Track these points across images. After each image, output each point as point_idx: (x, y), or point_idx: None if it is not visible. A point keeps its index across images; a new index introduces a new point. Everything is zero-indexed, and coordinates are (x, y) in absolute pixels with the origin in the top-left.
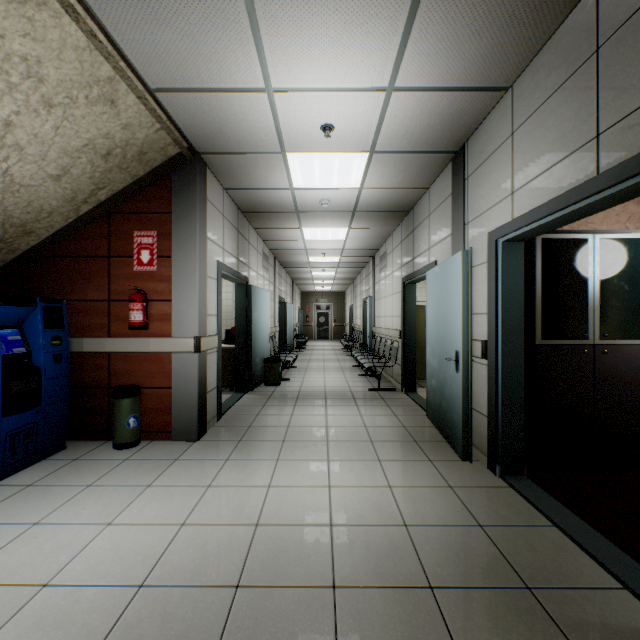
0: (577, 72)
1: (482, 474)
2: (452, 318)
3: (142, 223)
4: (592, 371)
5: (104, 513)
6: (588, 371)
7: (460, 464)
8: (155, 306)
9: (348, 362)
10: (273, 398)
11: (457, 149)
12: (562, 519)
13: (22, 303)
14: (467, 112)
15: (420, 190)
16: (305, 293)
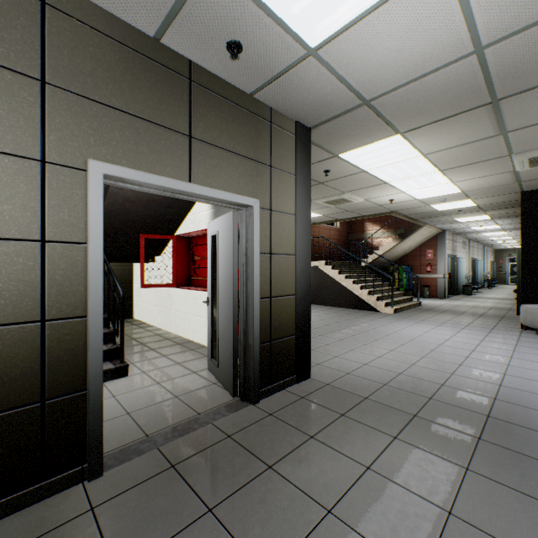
0: None
1: None
2: None
3: (428, 247)
4: None
5: (432, 301)
6: None
7: None
8: (432, 267)
9: None
10: (466, 297)
11: None
12: None
13: (408, 267)
14: None
15: None
16: (497, 250)
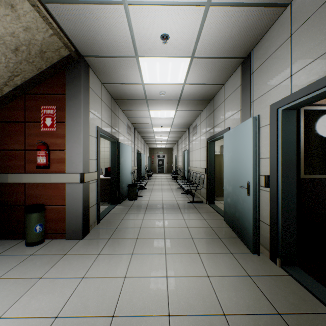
0: None
1: (267, 264)
2: (244, 161)
3: (46, 100)
4: None
5: None
6: None
7: (251, 256)
8: (55, 153)
9: (175, 185)
10: (132, 208)
11: (245, 55)
12: None
13: None
14: (257, 25)
15: (219, 85)
16: (151, 148)
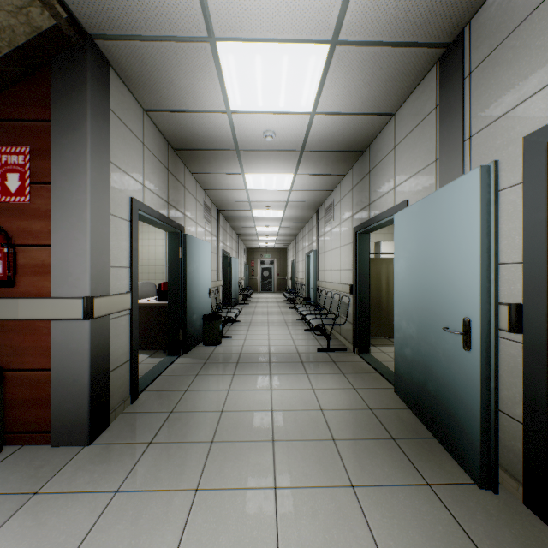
0: None
1: (525, 522)
2: (452, 270)
3: (8, 134)
4: None
5: None
6: None
7: (477, 494)
8: (27, 253)
9: (292, 315)
10: (210, 363)
11: (451, 39)
12: None
13: None
14: None
15: (383, 118)
16: (250, 249)
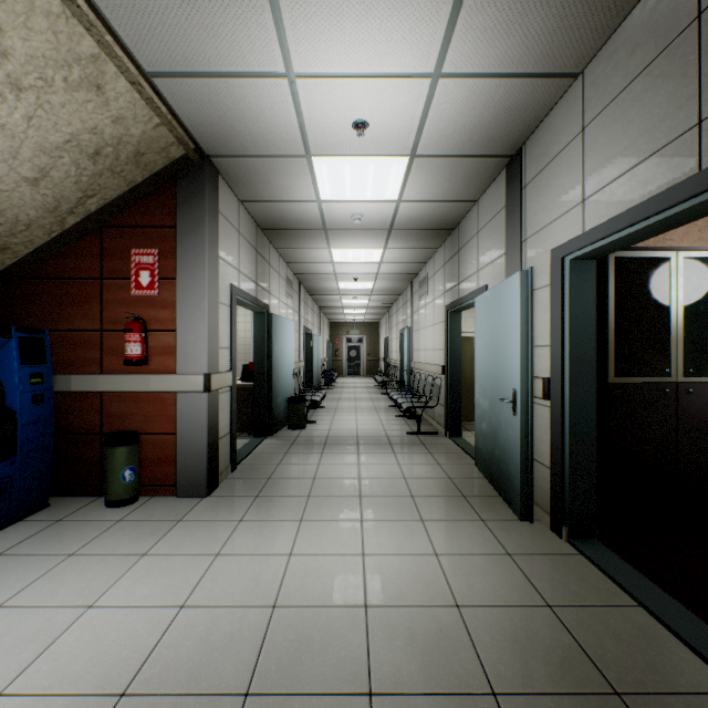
0: (671, 46)
1: (545, 537)
2: (508, 351)
3: (141, 239)
4: (674, 414)
5: (85, 592)
6: (670, 414)
7: (518, 525)
8: (156, 337)
9: (383, 401)
10: (297, 444)
11: (513, 153)
12: (648, 597)
13: None
14: (527, 106)
15: (467, 203)
16: (334, 324)
